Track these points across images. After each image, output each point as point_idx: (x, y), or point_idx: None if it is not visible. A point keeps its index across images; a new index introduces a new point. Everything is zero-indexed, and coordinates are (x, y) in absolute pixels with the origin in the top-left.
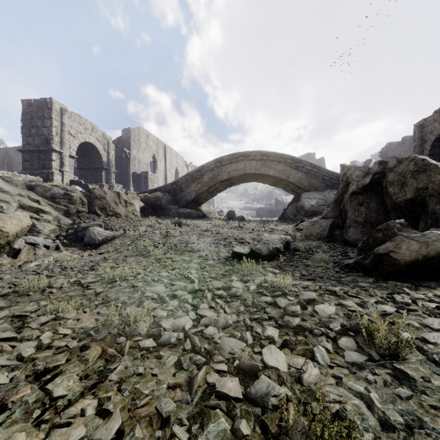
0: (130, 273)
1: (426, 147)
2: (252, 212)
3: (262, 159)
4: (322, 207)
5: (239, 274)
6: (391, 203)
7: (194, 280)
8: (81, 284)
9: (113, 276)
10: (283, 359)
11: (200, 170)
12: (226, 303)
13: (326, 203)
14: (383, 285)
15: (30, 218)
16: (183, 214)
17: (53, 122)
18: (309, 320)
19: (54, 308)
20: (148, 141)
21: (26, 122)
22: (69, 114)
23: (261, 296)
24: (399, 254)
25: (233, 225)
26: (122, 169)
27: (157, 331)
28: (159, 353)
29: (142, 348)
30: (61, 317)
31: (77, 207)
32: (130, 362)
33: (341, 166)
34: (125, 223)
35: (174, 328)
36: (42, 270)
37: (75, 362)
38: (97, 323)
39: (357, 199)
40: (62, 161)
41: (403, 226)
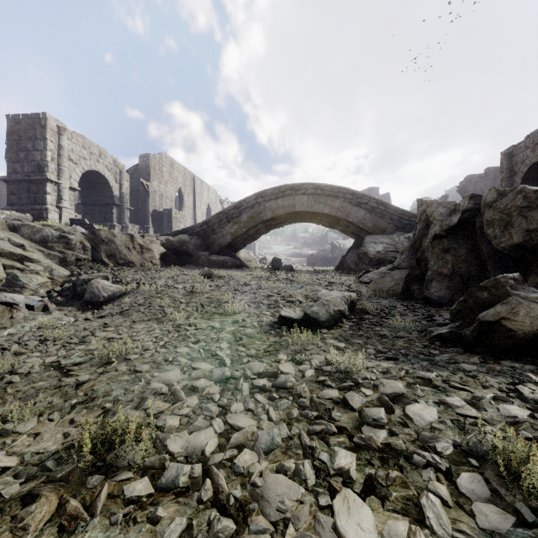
0: (134, 349)
1: (516, 180)
2: (302, 260)
3: (316, 193)
4: (390, 254)
5: (289, 350)
6: (488, 249)
7: (224, 360)
8: (60, 367)
9: (108, 353)
10: (371, 524)
11: (237, 207)
12: (271, 401)
13: (395, 249)
14: (496, 368)
15: (11, 268)
16: (216, 263)
17: (47, 143)
18: (400, 434)
19: (6, 411)
20: (172, 171)
21: (12, 144)
22: (70, 134)
23: (323, 388)
24: (516, 322)
25: (279, 277)
26: (139, 205)
27: (158, 461)
28: (156, 511)
29: (128, 499)
30: (10, 431)
31: (76, 254)
32: (102, 532)
33: (418, 202)
34: (140, 275)
35: (187, 451)
36: (12, 343)
37: (5, 534)
38: (66, 442)
39: (441, 244)
40: (59, 195)
41: (517, 282)
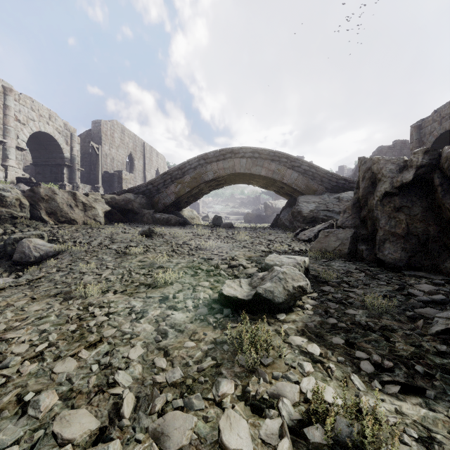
0: None
1: None
2: (239, 217)
3: (254, 156)
4: (322, 213)
5: (237, 364)
6: None
7: (122, 404)
8: None
9: None
10: None
11: (181, 168)
12: None
13: (326, 208)
14: None
15: None
16: (160, 221)
17: None
18: None
19: None
20: (123, 137)
21: None
22: (17, 95)
23: None
24: None
25: (220, 235)
26: (91, 167)
27: None
28: None
29: None
30: None
31: (11, 212)
32: None
33: (360, 160)
34: (79, 233)
35: None
36: None
37: None
38: None
39: (392, 202)
40: (5, 154)
41: None
